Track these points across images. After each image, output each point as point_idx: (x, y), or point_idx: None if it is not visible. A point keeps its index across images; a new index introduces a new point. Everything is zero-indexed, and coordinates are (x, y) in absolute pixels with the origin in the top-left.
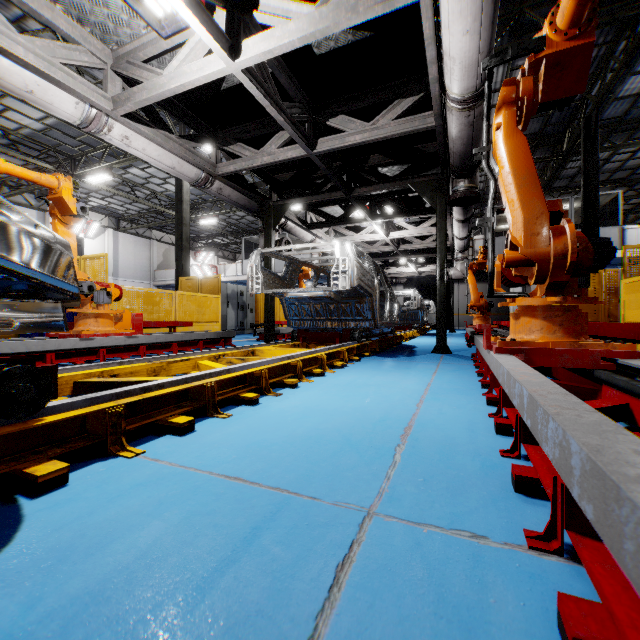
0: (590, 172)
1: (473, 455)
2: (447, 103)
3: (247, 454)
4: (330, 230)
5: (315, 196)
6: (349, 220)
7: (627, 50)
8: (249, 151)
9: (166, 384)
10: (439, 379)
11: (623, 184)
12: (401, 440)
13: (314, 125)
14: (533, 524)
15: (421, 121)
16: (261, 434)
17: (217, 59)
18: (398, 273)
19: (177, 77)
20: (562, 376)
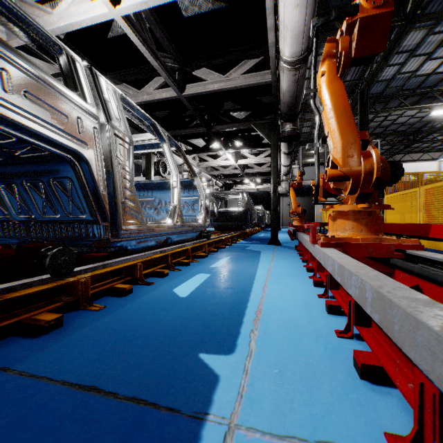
0: (364, 126)
1: (315, 337)
2: (280, 64)
3: (109, 353)
4: (196, 157)
5: (184, 130)
6: (209, 149)
7: (386, 49)
8: (132, 90)
9: (35, 282)
10: (276, 265)
11: (380, 136)
12: (254, 325)
13: (183, 74)
14: (389, 421)
15: (261, 77)
16: (128, 327)
17: (100, 6)
18: (243, 189)
19: (66, 18)
20: (361, 261)
